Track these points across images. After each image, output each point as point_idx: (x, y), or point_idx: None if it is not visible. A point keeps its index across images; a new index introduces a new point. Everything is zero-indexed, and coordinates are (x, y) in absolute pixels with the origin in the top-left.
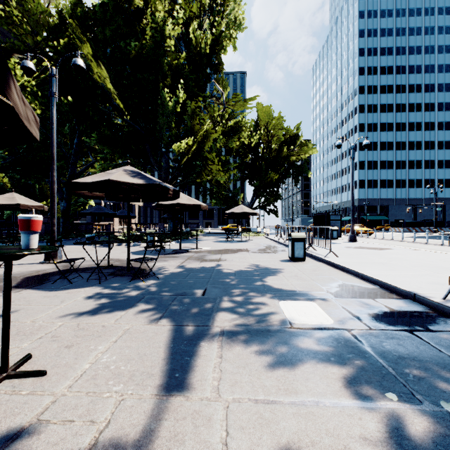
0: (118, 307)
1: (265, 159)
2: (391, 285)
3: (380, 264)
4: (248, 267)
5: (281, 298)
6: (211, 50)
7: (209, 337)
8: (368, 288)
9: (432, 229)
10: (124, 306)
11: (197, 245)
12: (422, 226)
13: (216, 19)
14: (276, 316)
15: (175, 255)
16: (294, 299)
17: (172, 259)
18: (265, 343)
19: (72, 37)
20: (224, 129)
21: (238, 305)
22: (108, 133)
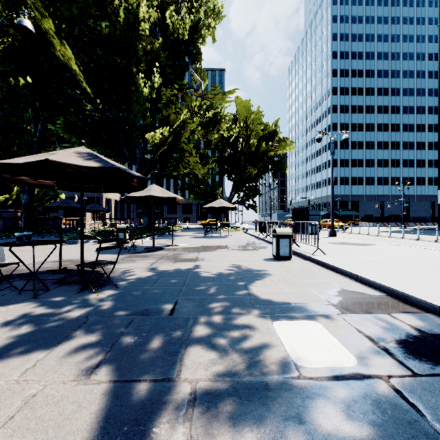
0: (40, 342)
1: (244, 154)
2: (404, 293)
3: (375, 263)
4: (229, 269)
5: (274, 316)
6: (189, 38)
7: (169, 409)
8: (375, 296)
9: (399, 224)
10: (49, 340)
11: (174, 241)
12: (390, 221)
13: (194, 4)
14: (273, 351)
15: (146, 254)
16: (291, 317)
17: (142, 259)
18: (265, 422)
19: (33, 11)
20: (203, 120)
21: (217, 331)
22: (76, 119)
